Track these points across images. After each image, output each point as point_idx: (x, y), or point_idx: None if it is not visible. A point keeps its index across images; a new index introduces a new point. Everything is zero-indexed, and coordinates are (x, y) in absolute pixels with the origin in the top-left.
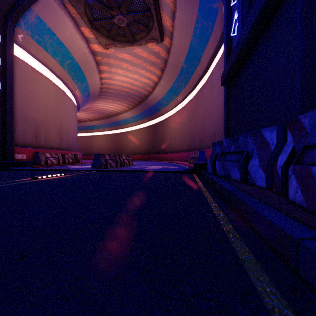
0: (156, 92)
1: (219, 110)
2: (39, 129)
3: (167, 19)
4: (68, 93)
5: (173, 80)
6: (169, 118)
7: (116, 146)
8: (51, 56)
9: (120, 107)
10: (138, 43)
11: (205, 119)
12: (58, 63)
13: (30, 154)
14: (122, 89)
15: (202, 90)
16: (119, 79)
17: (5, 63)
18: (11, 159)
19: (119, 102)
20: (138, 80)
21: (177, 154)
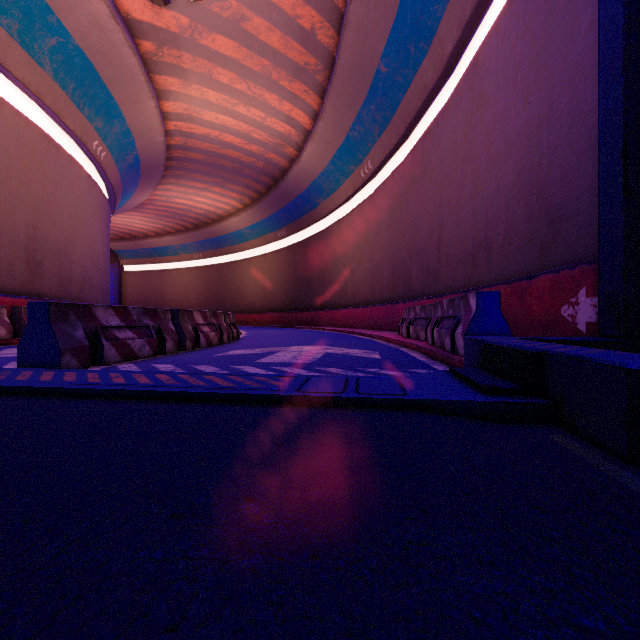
0: (307, 157)
1: (511, 164)
2: None
3: None
4: (68, 146)
5: (350, 118)
6: (337, 225)
7: (218, 293)
8: None
9: (224, 202)
10: None
11: (444, 211)
12: (13, 40)
13: None
14: (223, 151)
15: (433, 130)
16: (212, 120)
17: None
18: None
19: (219, 188)
20: (261, 124)
21: (361, 310)
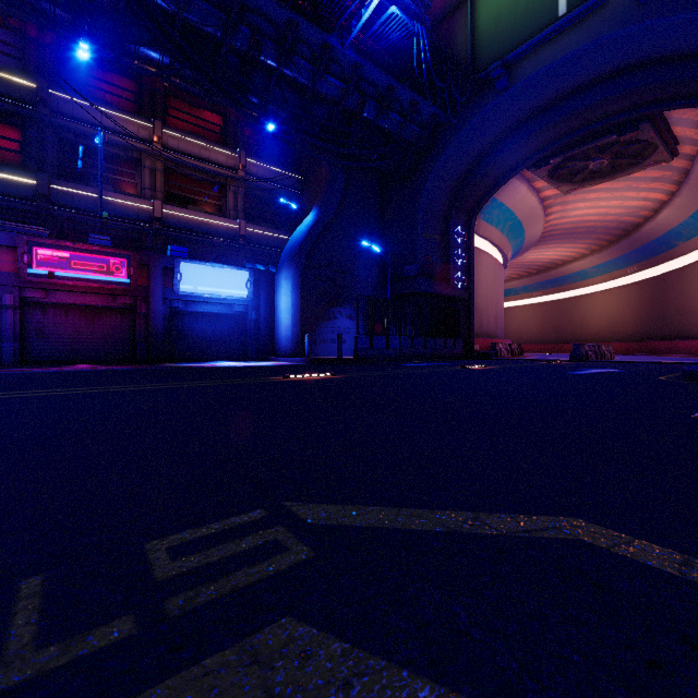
0: (663, 216)
1: None
2: (482, 315)
3: (685, 130)
4: (499, 259)
5: None
6: None
7: (557, 325)
8: (494, 228)
9: (570, 251)
10: (626, 173)
11: None
12: (499, 232)
13: (481, 345)
14: (580, 225)
15: None
16: (577, 214)
17: (469, 259)
18: (473, 350)
19: (569, 244)
20: (618, 206)
21: None
